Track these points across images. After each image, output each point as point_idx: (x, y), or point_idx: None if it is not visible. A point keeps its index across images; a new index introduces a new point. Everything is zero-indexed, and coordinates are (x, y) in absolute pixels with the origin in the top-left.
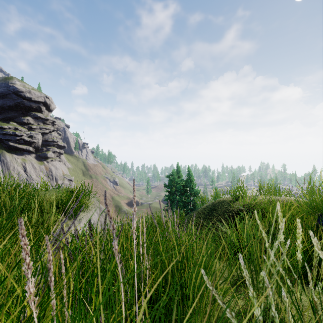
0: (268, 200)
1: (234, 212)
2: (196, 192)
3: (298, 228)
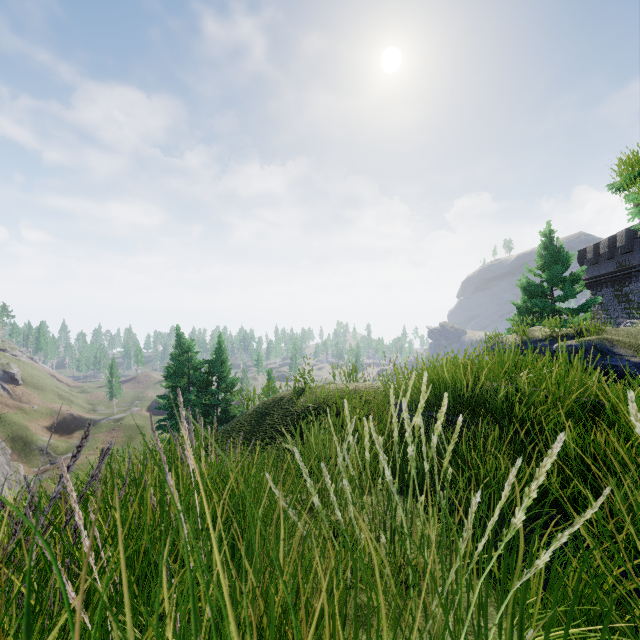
0: (343, 389)
1: (298, 414)
2: (228, 384)
3: (365, 424)
